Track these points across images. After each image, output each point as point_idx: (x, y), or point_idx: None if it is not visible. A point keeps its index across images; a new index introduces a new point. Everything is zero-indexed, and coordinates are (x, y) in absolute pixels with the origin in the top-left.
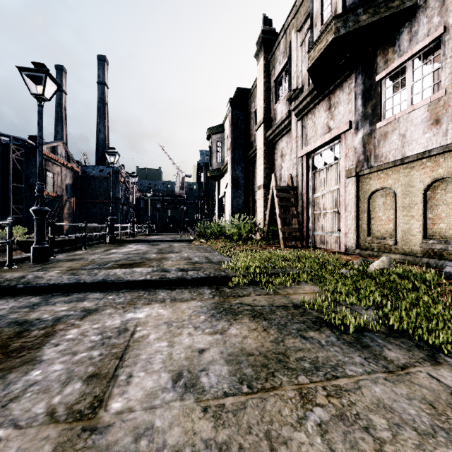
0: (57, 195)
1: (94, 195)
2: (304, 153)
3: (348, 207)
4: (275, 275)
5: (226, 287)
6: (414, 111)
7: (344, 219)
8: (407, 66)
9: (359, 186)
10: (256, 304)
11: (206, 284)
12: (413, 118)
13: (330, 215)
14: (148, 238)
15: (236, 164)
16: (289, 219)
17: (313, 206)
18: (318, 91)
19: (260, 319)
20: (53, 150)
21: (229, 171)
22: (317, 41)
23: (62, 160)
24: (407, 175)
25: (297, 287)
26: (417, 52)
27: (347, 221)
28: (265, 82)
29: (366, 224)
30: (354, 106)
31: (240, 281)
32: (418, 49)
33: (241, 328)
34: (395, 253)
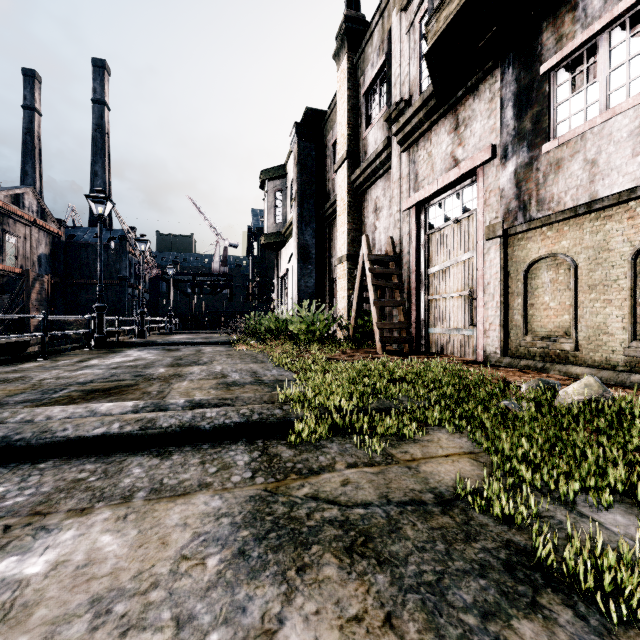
0: (23, 272)
1: (86, 273)
2: (412, 203)
3: (489, 287)
4: (379, 413)
5: (283, 445)
6: (614, 119)
7: (482, 308)
8: (600, 42)
9: (508, 253)
10: (351, 496)
11: (243, 438)
12: (612, 130)
13: (457, 302)
14: (167, 338)
15: (304, 224)
16: (387, 309)
17: (427, 288)
18: (439, 98)
19: (369, 563)
20: (16, 201)
21: (293, 236)
22: (443, 1)
23: (32, 217)
24: (597, 231)
25: (426, 440)
26: (620, 14)
27: (488, 310)
28: (349, 97)
29: (522, 315)
30: (501, 121)
31: (312, 430)
32: (624, 8)
33: (320, 617)
34: (577, 365)
